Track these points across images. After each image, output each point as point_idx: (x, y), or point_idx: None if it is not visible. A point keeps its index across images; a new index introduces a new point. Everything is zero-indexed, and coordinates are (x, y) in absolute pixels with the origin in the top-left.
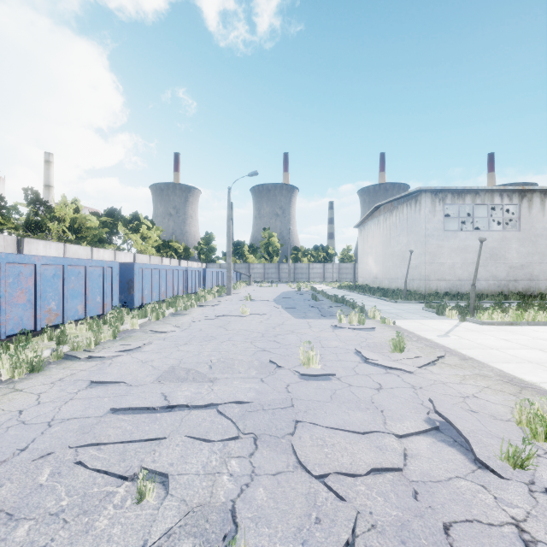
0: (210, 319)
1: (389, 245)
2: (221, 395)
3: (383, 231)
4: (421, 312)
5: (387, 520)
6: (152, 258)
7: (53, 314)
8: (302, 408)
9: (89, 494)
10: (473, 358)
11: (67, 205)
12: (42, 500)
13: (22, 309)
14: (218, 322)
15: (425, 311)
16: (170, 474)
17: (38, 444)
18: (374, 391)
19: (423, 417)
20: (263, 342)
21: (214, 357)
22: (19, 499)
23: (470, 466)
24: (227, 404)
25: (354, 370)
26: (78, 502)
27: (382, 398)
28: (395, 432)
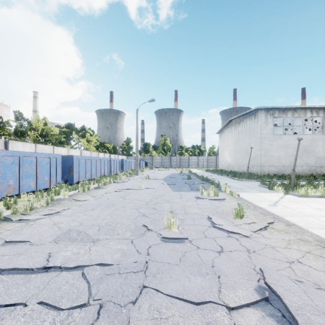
0: (117, 191)
1: (238, 144)
2: (93, 256)
3: (234, 135)
4: (258, 187)
5: None
6: (92, 153)
7: (11, 188)
8: (153, 270)
9: None
10: (295, 224)
11: (40, 121)
12: None
13: None
14: (121, 194)
15: (260, 187)
16: None
17: None
18: (216, 254)
19: (254, 285)
20: (145, 208)
21: (106, 220)
22: None
23: None
24: (92, 266)
25: (204, 233)
26: None
27: (221, 262)
28: (227, 304)
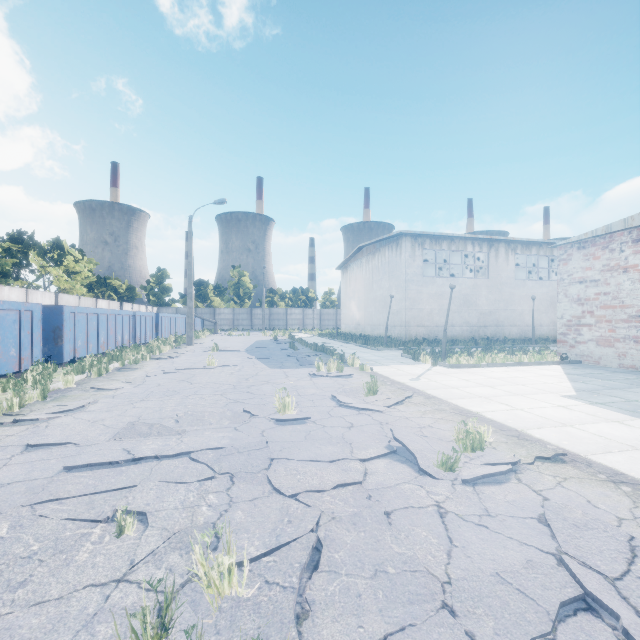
0: (170, 373)
1: (371, 290)
2: (193, 444)
3: (366, 274)
4: (399, 358)
5: (345, 515)
6: (83, 300)
7: None
8: (277, 448)
9: (61, 538)
10: (435, 397)
11: None
12: (8, 549)
13: None
14: (180, 376)
15: (403, 357)
16: (148, 512)
17: None
18: (346, 429)
19: (385, 445)
20: (235, 393)
21: (180, 411)
22: None
23: (415, 474)
24: (201, 451)
25: (329, 413)
26: (51, 545)
27: (352, 434)
28: (359, 458)
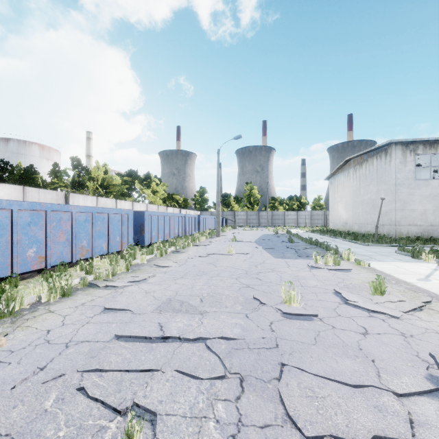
0: (202, 256)
1: (358, 194)
2: (210, 329)
3: (353, 181)
4: (395, 255)
5: None
6: (159, 207)
7: (84, 250)
8: (286, 349)
9: (84, 426)
10: None
11: (100, 168)
12: (43, 427)
13: (62, 246)
14: (209, 259)
15: (398, 254)
16: (158, 414)
17: (54, 364)
18: (360, 335)
19: (423, 373)
20: (247, 278)
21: (205, 291)
22: (25, 424)
23: None
24: (215, 339)
25: (335, 311)
26: (73, 435)
27: (370, 345)
28: (393, 390)
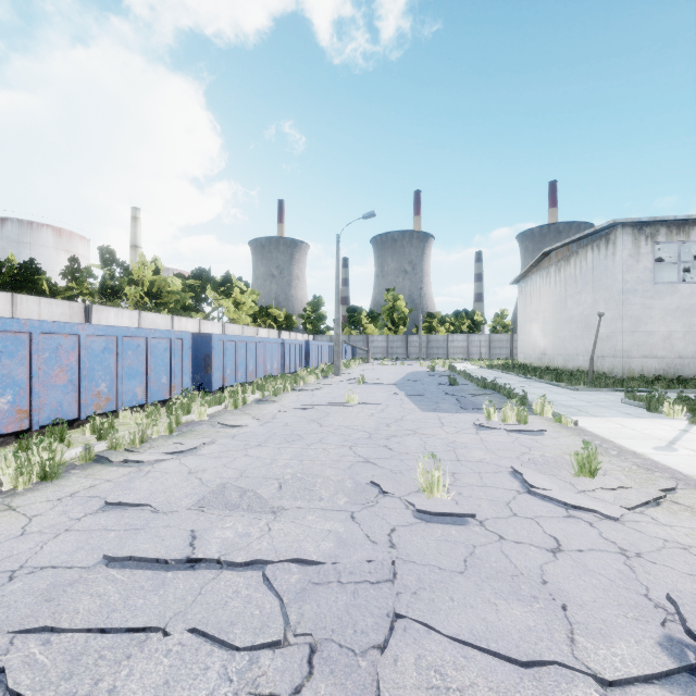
0: (303, 408)
1: (564, 307)
2: (279, 542)
3: (555, 287)
4: (619, 406)
5: None
6: (245, 329)
7: (103, 399)
8: (410, 581)
9: None
10: None
11: (146, 265)
12: None
13: (62, 392)
14: (312, 414)
15: (625, 405)
16: None
17: None
18: (547, 554)
19: (655, 634)
20: (368, 447)
21: (291, 469)
22: None
23: None
24: (282, 564)
25: (509, 507)
26: None
27: (562, 573)
28: (596, 672)
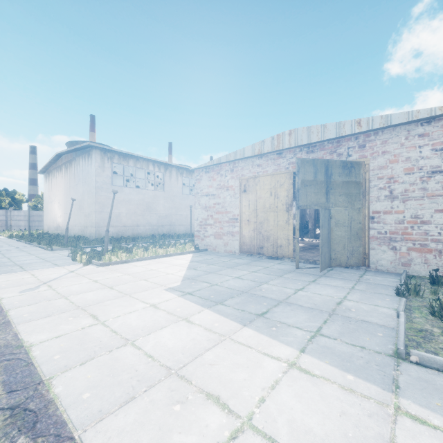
0: None
1: (69, 194)
2: None
3: (64, 179)
4: (62, 259)
5: None
6: None
7: None
8: None
9: None
10: (8, 321)
11: None
12: None
13: None
14: None
15: (68, 257)
16: None
17: None
18: None
19: None
20: None
21: None
22: None
23: None
24: None
25: None
26: None
27: None
28: None
